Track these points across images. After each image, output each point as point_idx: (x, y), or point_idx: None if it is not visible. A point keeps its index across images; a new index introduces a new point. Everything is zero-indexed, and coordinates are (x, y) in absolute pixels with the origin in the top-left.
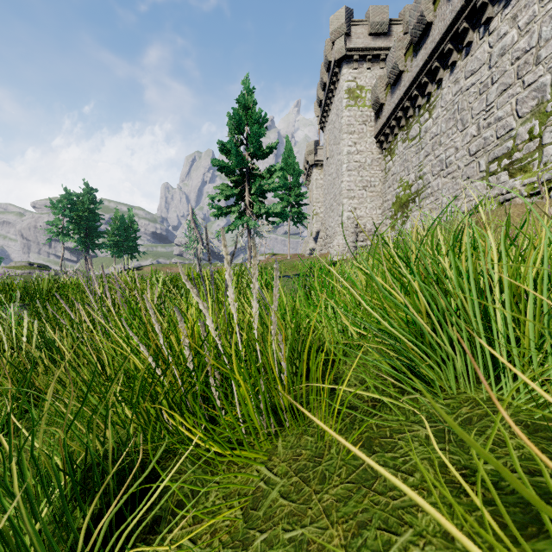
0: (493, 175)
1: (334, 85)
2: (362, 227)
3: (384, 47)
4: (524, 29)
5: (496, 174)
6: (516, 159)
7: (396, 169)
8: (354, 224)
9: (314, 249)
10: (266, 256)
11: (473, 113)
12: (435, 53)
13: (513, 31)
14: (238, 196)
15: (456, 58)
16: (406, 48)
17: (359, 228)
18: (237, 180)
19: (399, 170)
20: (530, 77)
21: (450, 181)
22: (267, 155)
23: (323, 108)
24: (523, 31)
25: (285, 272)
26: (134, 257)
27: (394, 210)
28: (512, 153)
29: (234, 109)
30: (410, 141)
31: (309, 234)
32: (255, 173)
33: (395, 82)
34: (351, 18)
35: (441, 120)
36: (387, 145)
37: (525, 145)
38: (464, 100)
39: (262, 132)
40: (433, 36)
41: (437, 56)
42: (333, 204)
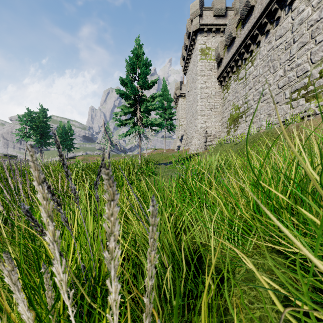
0: (295, 100)
1: (192, 47)
2: (209, 133)
3: (222, 23)
4: (316, 6)
5: (296, 100)
6: (310, 90)
7: (230, 98)
8: (205, 131)
9: (180, 146)
10: (151, 150)
11: (281, 62)
12: (256, 25)
13: (308, 8)
14: (132, 113)
15: (269, 27)
16: (237, 23)
17: (207, 134)
18: (132, 103)
19: (232, 98)
20: (320, 37)
21: (265, 105)
22: (151, 87)
23: (186, 61)
24: (316, 8)
25: (162, 161)
26: (71, 150)
27: (229, 123)
28: (308, 86)
29: (129, 57)
30: (239, 81)
31: (176, 137)
32: (143, 98)
33: (230, 44)
34: (203, 6)
35: (259, 67)
36: (225, 83)
37: (317, 81)
38: (275, 54)
39: (148, 72)
40: (254, 14)
41: (257, 27)
42: (191, 119)
